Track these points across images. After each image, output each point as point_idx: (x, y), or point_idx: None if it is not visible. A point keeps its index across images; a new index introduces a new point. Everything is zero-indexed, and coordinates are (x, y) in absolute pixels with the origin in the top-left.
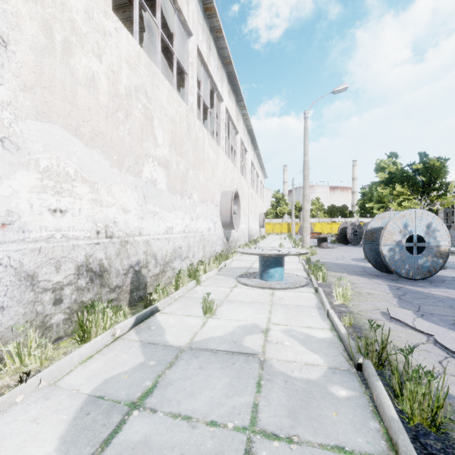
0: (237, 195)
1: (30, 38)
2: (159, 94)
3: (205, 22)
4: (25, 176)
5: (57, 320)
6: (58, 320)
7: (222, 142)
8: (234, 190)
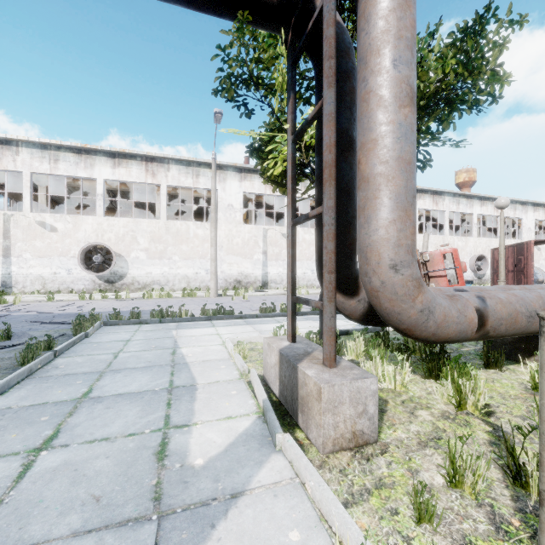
0: (483, 256)
1: None
2: (430, 241)
3: (455, 197)
4: None
5: None
6: None
7: (473, 233)
8: (476, 256)
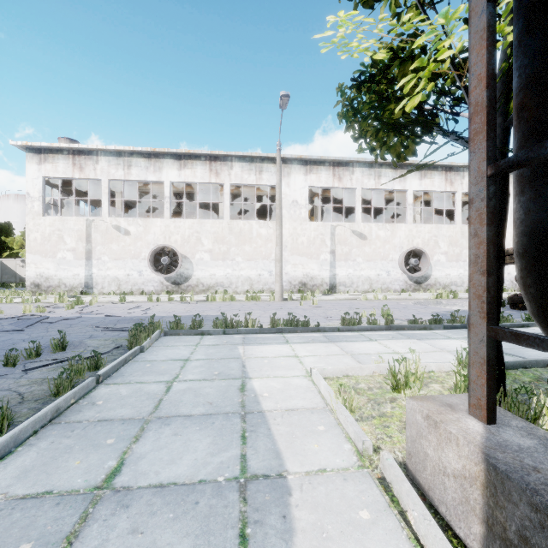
0: None
1: (511, 246)
2: None
3: None
4: (511, 266)
5: (515, 289)
6: (515, 289)
7: None
8: None
